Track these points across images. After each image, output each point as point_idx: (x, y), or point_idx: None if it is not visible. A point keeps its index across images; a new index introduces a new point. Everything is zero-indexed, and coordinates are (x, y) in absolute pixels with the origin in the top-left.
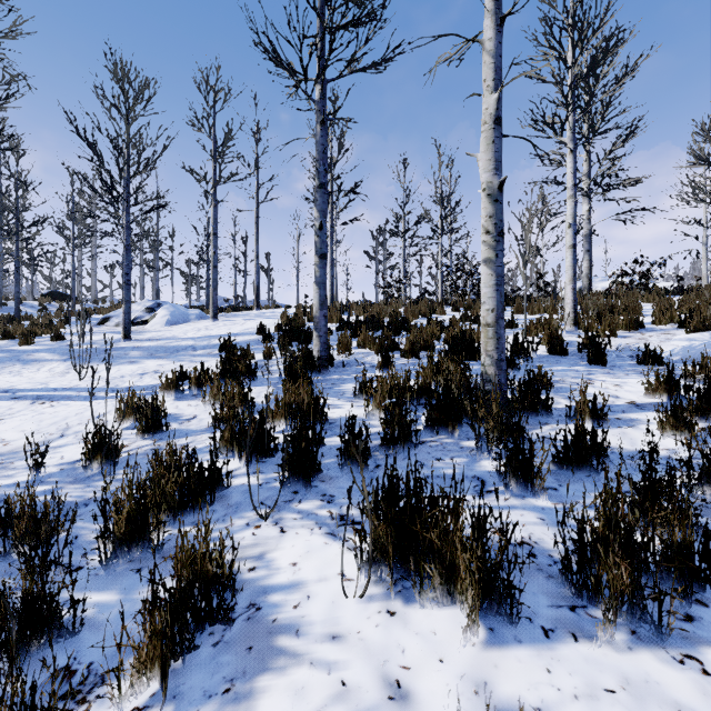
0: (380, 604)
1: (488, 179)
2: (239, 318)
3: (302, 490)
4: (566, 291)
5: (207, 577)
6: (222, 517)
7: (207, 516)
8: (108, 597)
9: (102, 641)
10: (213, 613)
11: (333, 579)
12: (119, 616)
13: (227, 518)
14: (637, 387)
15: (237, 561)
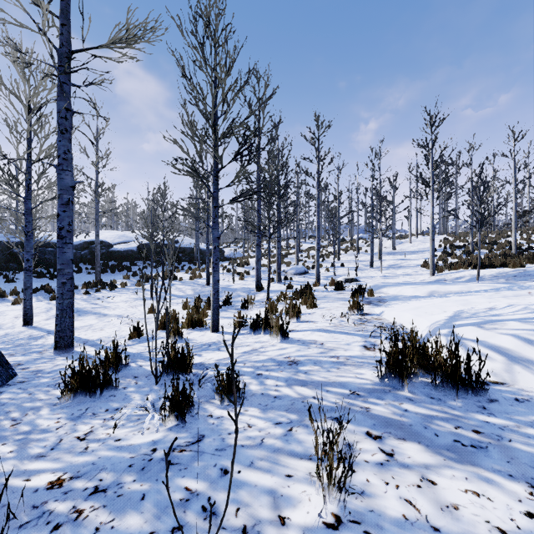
0: None
1: (513, 220)
2: (418, 242)
3: None
4: None
5: None
6: None
7: None
8: None
9: None
10: None
11: None
12: None
13: None
14: None
15: None
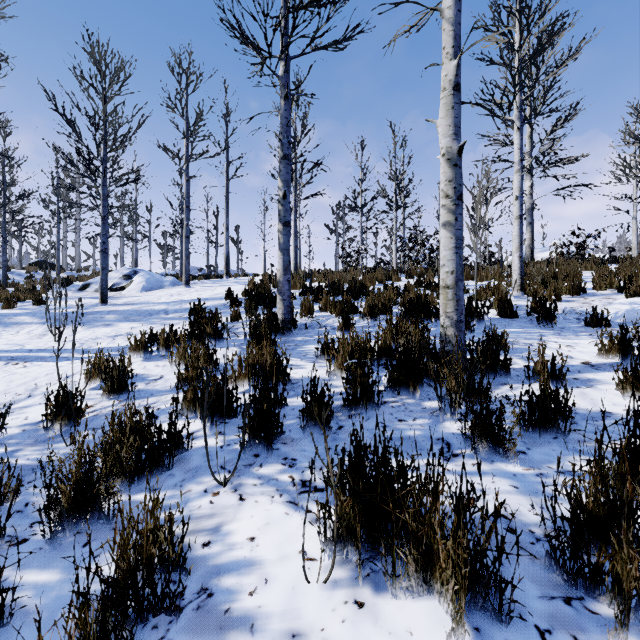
0: (346, 592)
1: (447, 144)
2: (210, 284)
3: (263, 453)
4: (513, 259)
5: (151, 561)
6: (180, 482)
7: (164, 480)
8: (48, 576)
9: (33, 634)
10: (158, 602)
11: (294, 558)
12: (56, 600)
13: (184, 483)
14: (588, 347)
15: (191, 534)
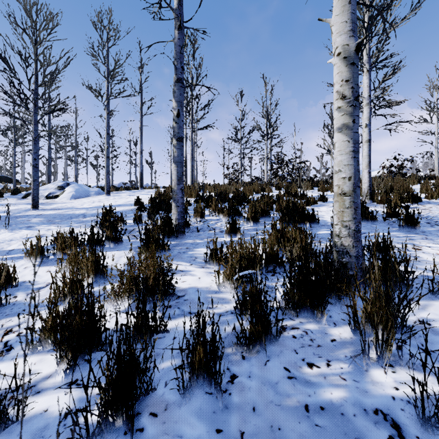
0: None
1: (344, 41)
2: (126, 194)
3: None
4: (363, 174)
5: None
6: None
7: None
8: None
9: None
10: None
11: None
12: None
13: None
14: None
15: None
